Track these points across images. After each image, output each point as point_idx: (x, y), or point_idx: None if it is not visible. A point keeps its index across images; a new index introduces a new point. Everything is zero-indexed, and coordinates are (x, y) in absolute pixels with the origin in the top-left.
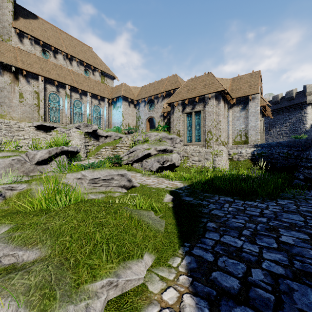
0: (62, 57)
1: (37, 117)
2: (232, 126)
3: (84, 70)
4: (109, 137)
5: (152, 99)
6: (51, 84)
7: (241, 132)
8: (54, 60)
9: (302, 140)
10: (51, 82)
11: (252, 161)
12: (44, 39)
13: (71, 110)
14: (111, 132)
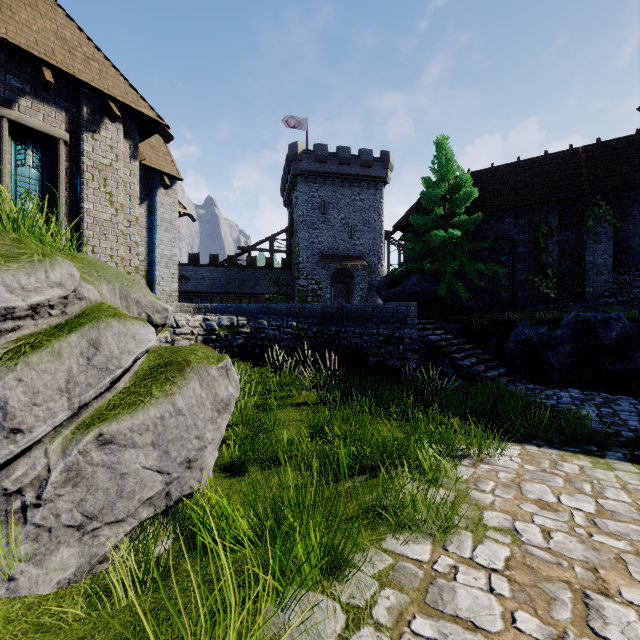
0: None
1: None
2: None
3: None
4: None
5: None
6: None
7: None
8: None
9: (318, 307)
10: None
11: (211, 347)
12: None
13: None
14: None
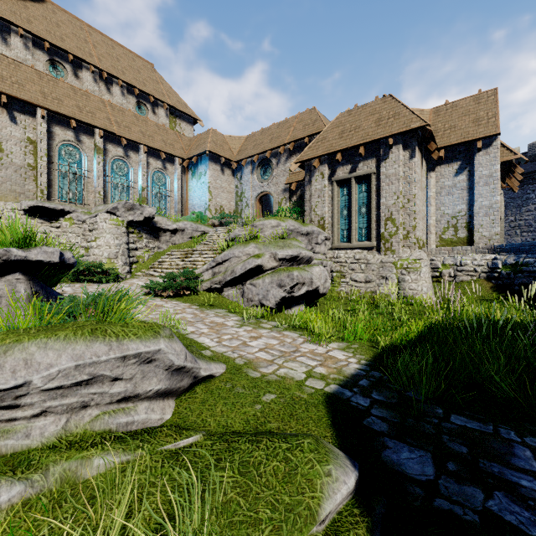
0: (90, 77)
1: (33, 192)
2: (437, 206)
3: (136, 105)
4: (181, 233)
5: (268, 158)
6: (64, 125)
7: (457, 219)
8: (75, 81)
9: None
10: (64, 121)
11: (492, 283)
12: (54, 38)
13: (106, 180)
14: (185, 222)
